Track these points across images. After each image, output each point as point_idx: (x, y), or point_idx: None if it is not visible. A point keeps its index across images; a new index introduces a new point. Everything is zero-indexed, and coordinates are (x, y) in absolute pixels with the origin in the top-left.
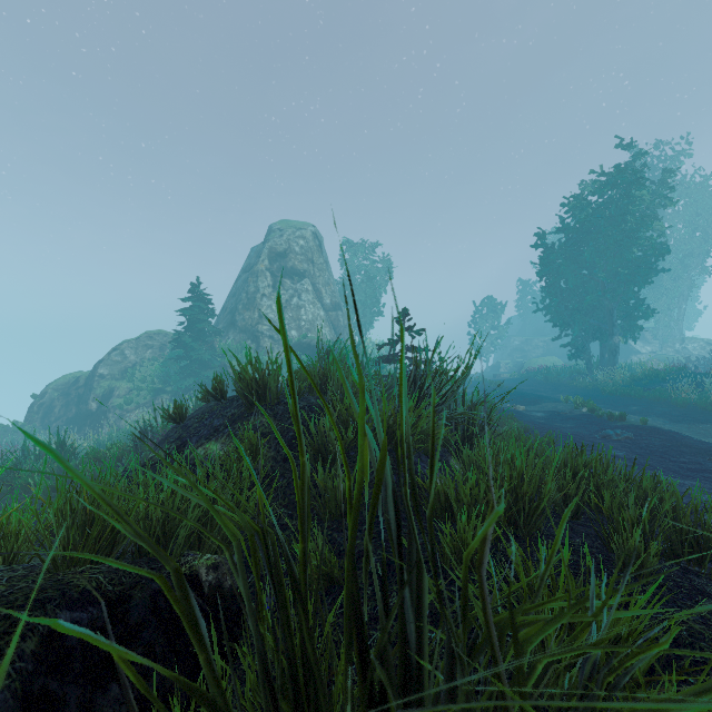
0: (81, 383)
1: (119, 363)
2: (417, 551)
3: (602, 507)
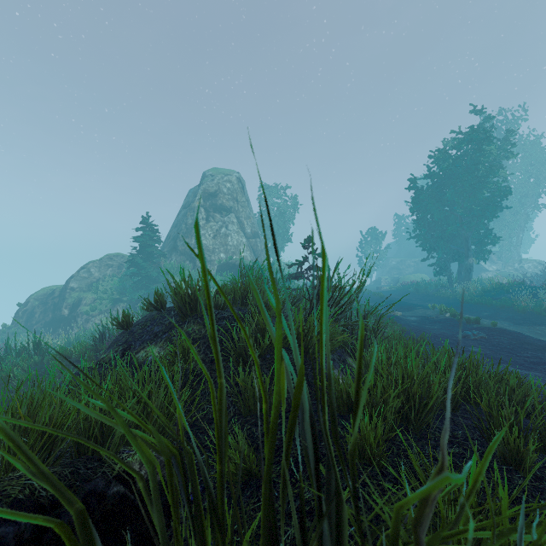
0: (56, 294)
1: (86, 278)
2: (336, 481)
3: (483, 406)
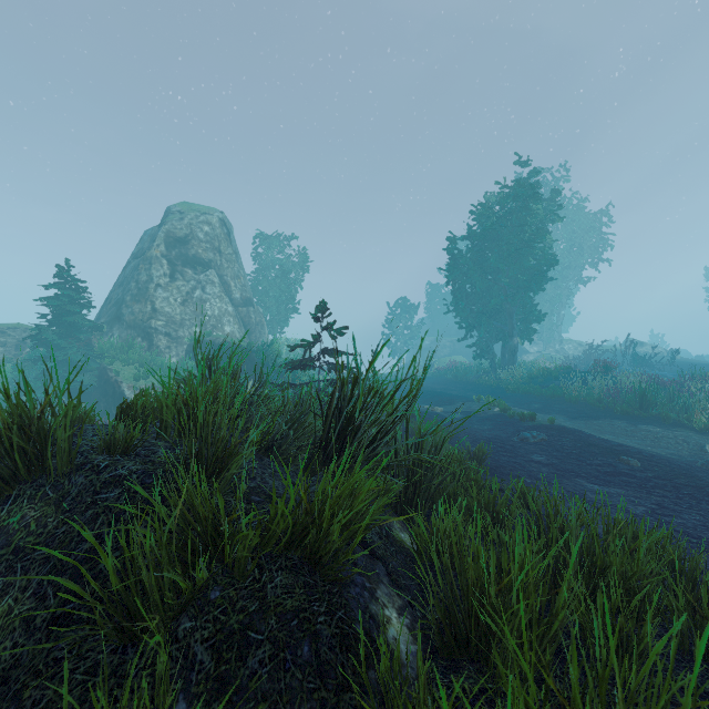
0: None
1: None
2: None
3: None
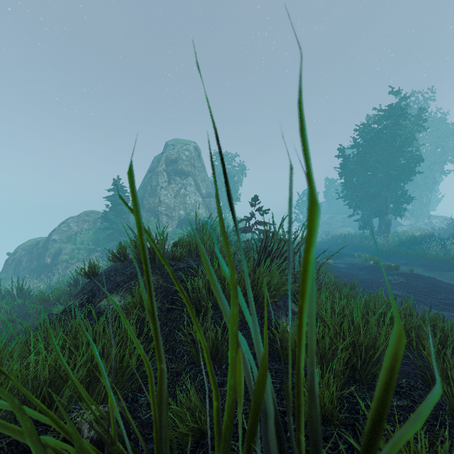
0: (40, 245)
1: (66, 232)
2: None
3: (429, 358)
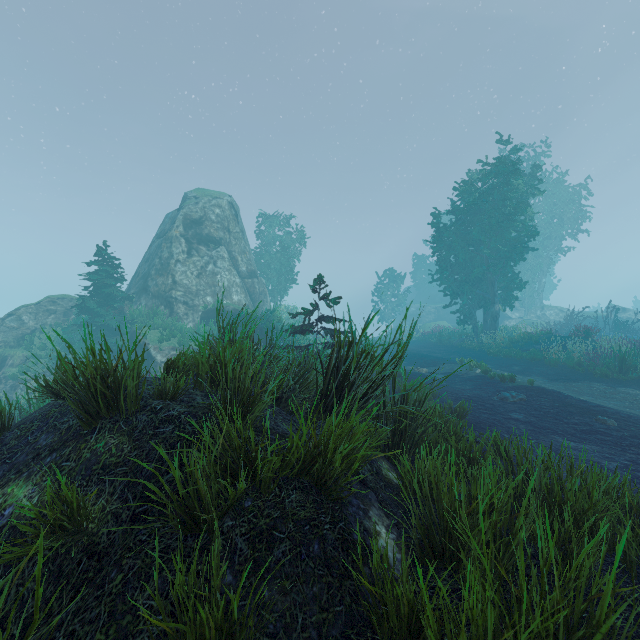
0: None
1: (15, 329)
2: None
3: None
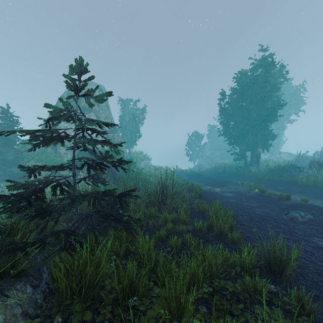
0: None
1: None
2: None
3: None
